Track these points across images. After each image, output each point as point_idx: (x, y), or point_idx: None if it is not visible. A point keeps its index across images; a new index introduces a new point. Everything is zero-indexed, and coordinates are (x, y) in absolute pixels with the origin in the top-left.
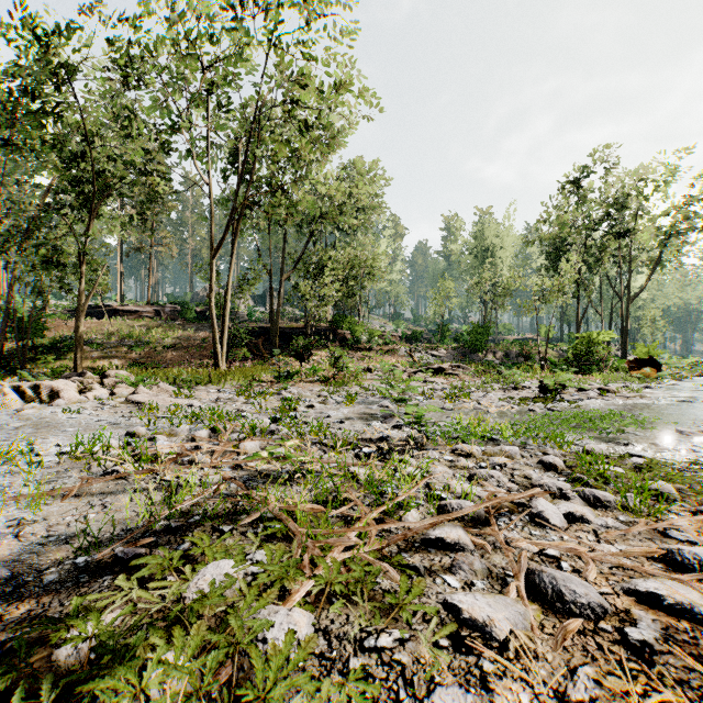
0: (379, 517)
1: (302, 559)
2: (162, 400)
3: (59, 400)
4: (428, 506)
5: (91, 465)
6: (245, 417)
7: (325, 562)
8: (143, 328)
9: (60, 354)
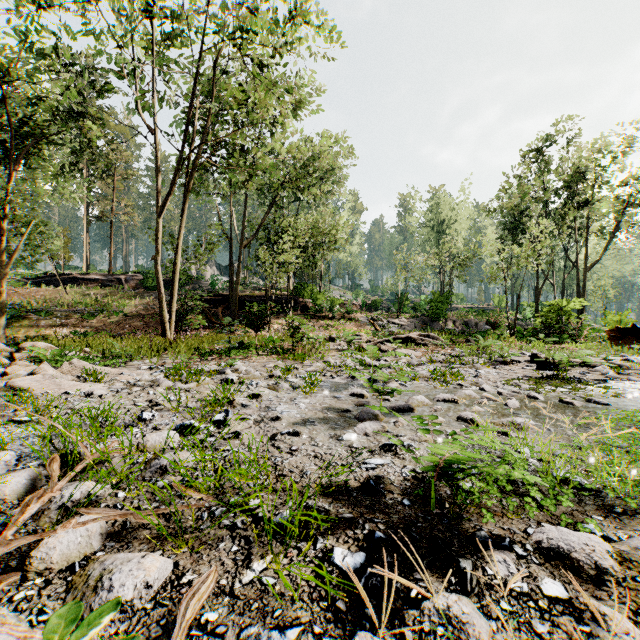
0: None
1: None
2: (55, 385)
3: None
4: None
5: None
6: (145, 422)
7: None
8: (99, 296)
9: None
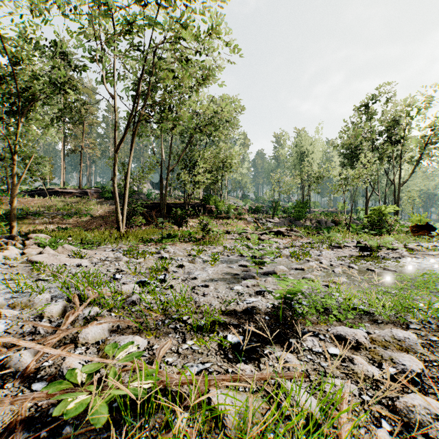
0: None
1: None
2: (57, 260)
3: None
4: None
5: None
6: (117, 280)
7: None
8: (73, 204)
9: None
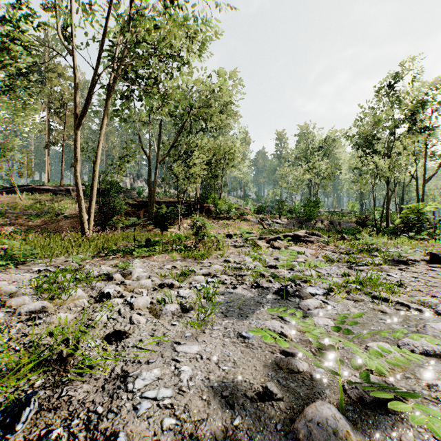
0: None
1: None
2: None
3: None
4: None
5: None
6: None
7: None
8: (46, 202)
9: None
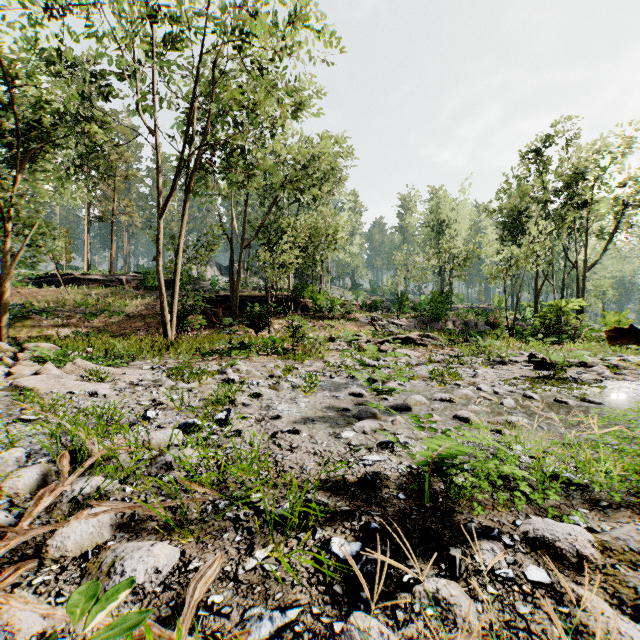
0: None
1: None
2: (60, 385)
3: None
4: None
5: None
6: (149, 421)
7: None
8: (100, 297)
9: None
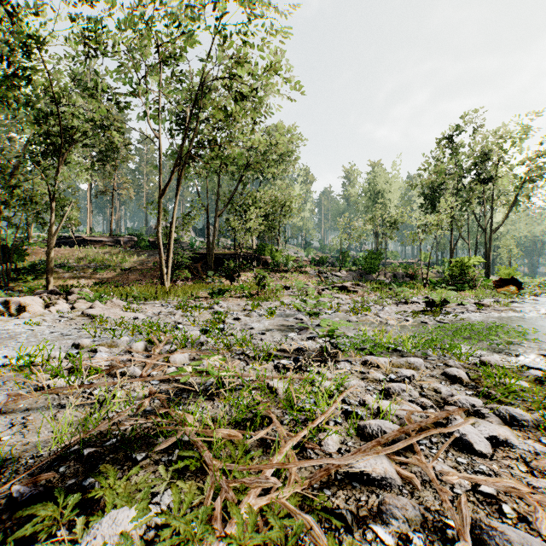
0: (298, 442)
1: (213, 508)
2: (112, 313)
3: (25, 313)
4: (347, 426)
5: (28, 378)
6: (180, 329)
7: (239, 514)
8: (106, 254)
9: (38, 275)
